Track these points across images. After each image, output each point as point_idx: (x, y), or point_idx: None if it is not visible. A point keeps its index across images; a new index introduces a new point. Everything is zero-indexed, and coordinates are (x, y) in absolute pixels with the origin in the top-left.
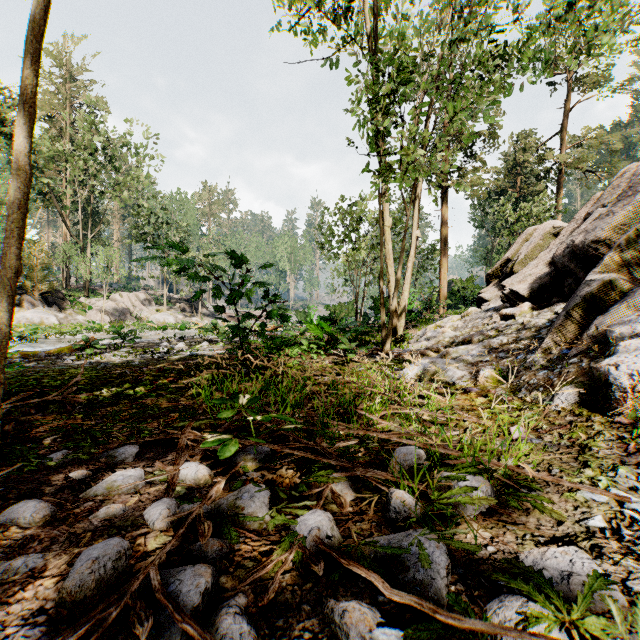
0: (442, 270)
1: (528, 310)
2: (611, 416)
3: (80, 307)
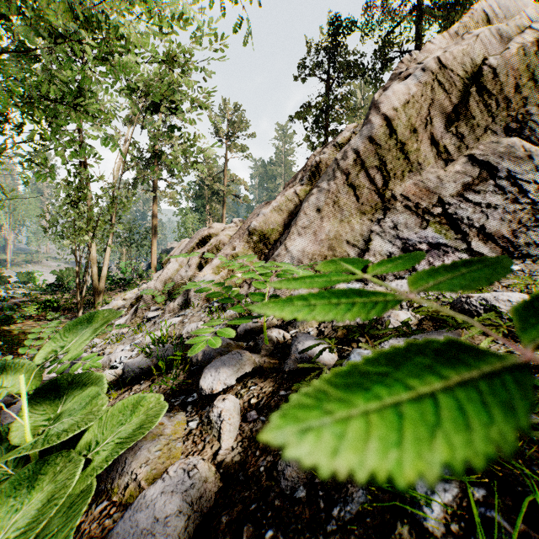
0: (153, 248)
1: None
2: None
3: None
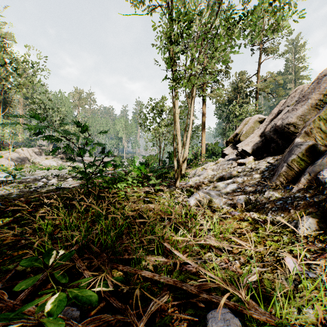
0: (203, 139)
1: (252, 160)
2: None
3: None
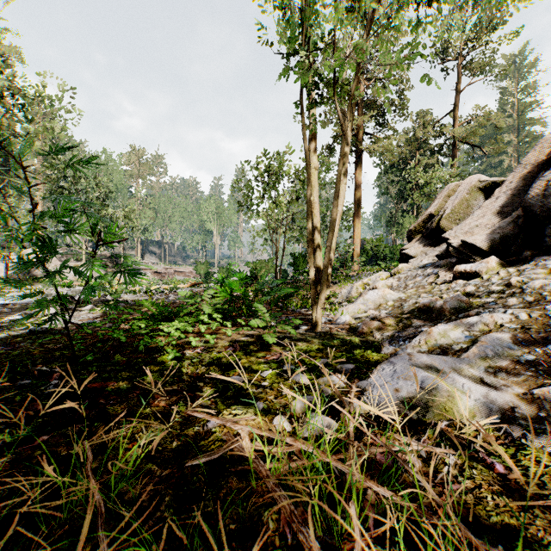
0: (355, 230)
1: (496, 266)
2: None
3: None
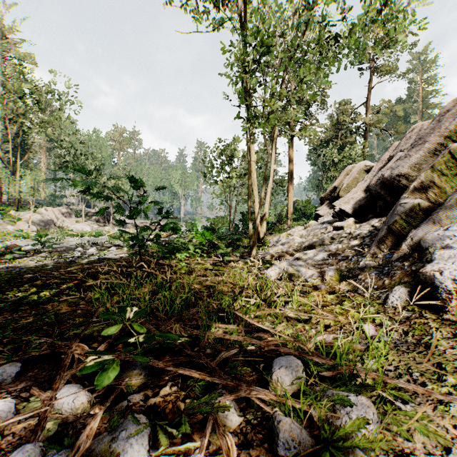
0: (289, 194)
1: (352, 223)
2: (438, 312)
3: (11, 219)
